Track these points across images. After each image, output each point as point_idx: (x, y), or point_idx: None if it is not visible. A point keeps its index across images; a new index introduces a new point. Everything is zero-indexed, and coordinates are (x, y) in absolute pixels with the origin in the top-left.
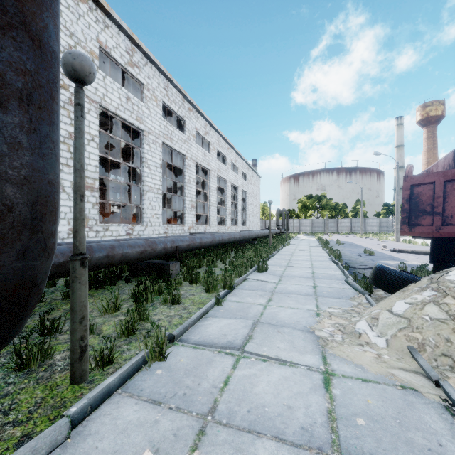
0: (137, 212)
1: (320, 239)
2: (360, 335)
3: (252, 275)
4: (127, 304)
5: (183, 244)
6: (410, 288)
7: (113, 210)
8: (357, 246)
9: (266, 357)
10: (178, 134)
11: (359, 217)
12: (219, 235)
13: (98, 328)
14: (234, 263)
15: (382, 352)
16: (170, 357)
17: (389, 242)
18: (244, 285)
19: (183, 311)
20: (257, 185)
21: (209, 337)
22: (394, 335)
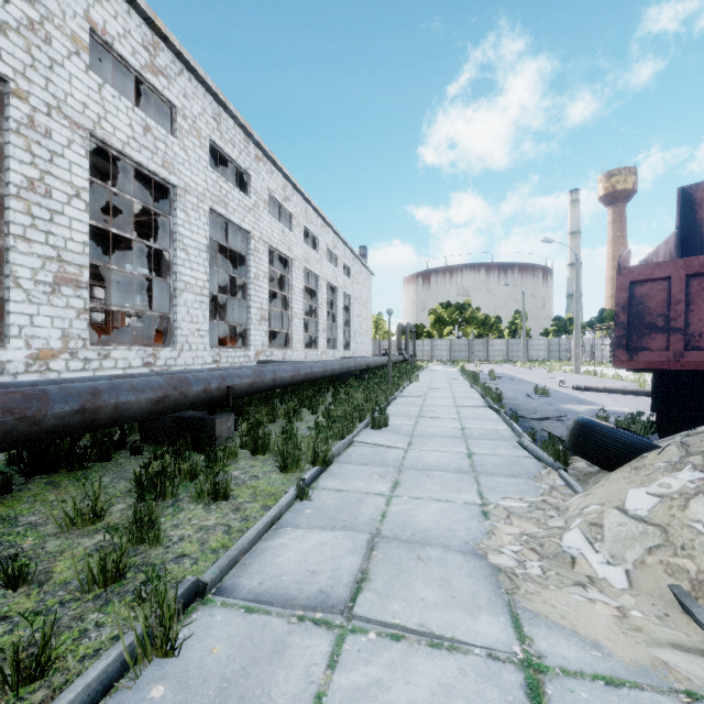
0: (165, 326)
1: (465, 370)
2: (573, 560)
3: (362, 435)
4: (124, 503)
5: (241, 383)
6: (648, 463)
7: (131, 324)
8: (522, 381)
9: (401, 630)
10: (239, 196)
11: (519, 337)
12: (306, 366)
13: (45, 566)
14: (332, 413)
15: (625, 603)
16: (190, 641)
17: (565, 375)
18: (350, 454)
19: (233, 514)
20: (368, 287)
21: (280, 580)
22: (641, 563)
